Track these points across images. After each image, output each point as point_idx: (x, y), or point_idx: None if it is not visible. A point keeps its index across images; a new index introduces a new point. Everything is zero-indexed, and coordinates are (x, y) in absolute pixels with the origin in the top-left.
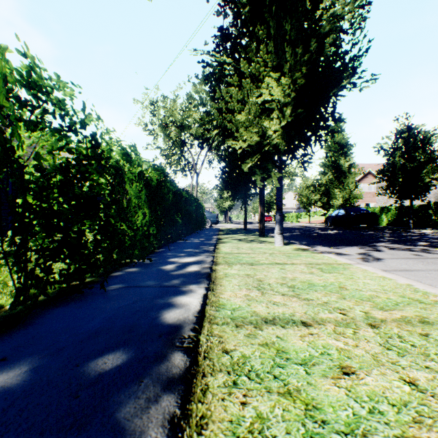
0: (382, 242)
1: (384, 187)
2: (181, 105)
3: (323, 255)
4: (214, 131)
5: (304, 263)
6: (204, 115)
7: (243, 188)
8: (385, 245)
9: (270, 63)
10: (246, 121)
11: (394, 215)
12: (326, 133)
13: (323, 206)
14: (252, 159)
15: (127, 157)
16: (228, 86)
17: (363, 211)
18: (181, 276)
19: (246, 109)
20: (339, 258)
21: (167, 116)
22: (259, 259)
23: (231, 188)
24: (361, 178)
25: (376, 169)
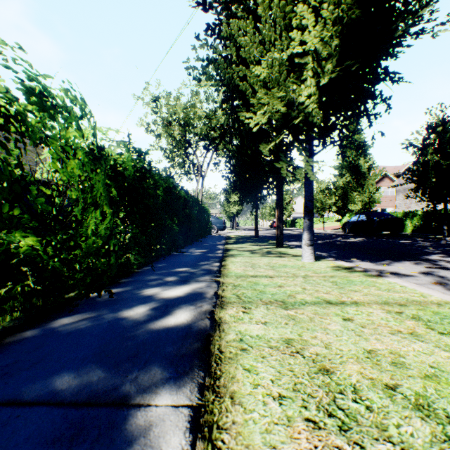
0: (433, 254)
1: (414, 189)
2: (185, 104)
3: (387, 281)
4: (220, 110)
5: (374, 300)
6: (209, 112)
7: (254, 189)
8: (443, 259)
9: (301, 0)
10: (266, 79)
11: (421, 220)
12: (380, 101)
13: (338, 211)
14: (275, 139)
15: (44, 101)
16: (238, 47)
17: (387, 216)
18: (147, 345)
19: (266, 60)
20: (420, 288)
21: (169, 113)
22: (291, 289)
23: (240, 189)
24: (377, 182)
25: (392, 172)
